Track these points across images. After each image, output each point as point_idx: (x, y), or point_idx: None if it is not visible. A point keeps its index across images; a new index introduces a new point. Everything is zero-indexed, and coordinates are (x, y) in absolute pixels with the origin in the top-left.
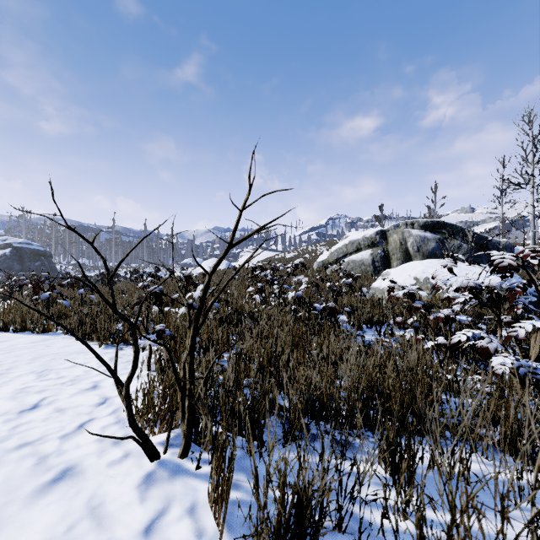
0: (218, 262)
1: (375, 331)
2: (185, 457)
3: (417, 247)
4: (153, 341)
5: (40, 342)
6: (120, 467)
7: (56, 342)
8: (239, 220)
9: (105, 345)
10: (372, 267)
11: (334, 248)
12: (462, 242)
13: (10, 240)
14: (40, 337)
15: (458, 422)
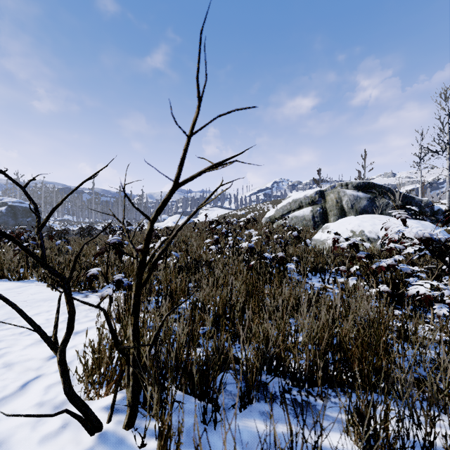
0: (162, 205)
1: (319, 278)
2: (130, 428)
3: (351, 205)
4: (84, 302)
5: (13, 289)
6: (53, 443)
7: (29, 289)
8: (186, 150)
9: (73, 292)
10: (312, 222)
11: (279, 206)
12: (390, 200)
13: (6, 199)
14: (15, 284)
15: (418, 376)
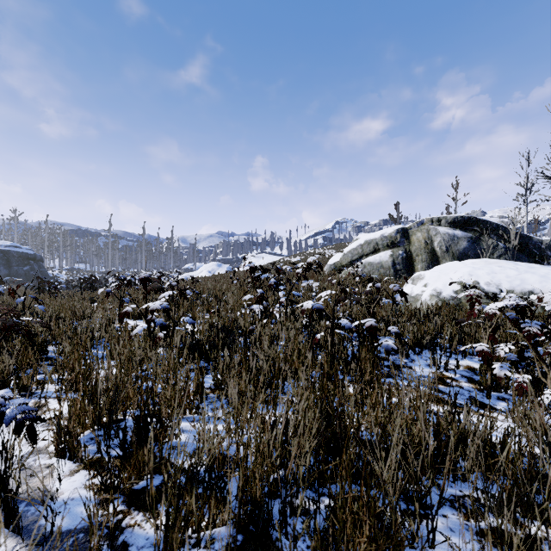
0: None
1: (426, 358)
2: None
3: (445, 247)
4: None
5: None
6: None
7: None
8: None
9: None
10: (392, 271)
11: (347, 249)
12: (498, 241)
13: None
14: None
15: None
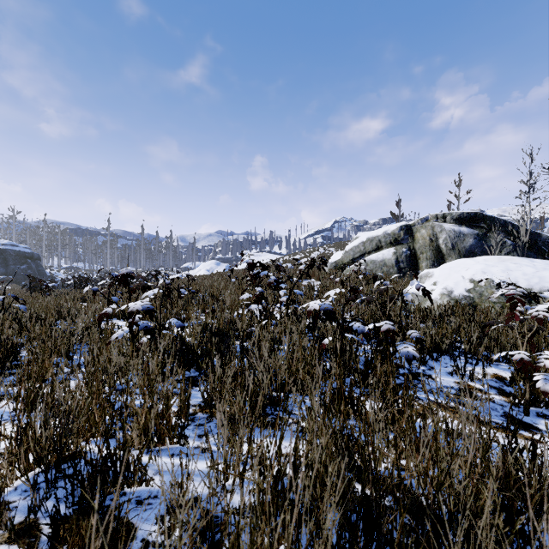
0: None
1: (447, 365)
2: None
3: (451, 244)
4: None
5: None
6: None
7: None
8: None
9: None
10: (396, 269)
11: (349, 246)
12: (505, 238)
13: None
14: None
15: None
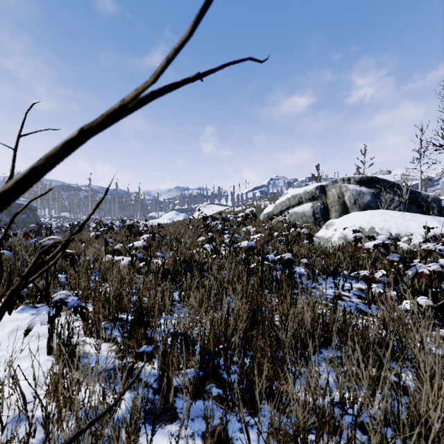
0: None
1: (330, 283)
2: None
3: (353, 200)
4: None
5: None
6: None
7: None
8: None
9: (24, 306)
10: (313, 219)
11: (278, 201)
12: (394, 196)
13: None
14: None
15: None
